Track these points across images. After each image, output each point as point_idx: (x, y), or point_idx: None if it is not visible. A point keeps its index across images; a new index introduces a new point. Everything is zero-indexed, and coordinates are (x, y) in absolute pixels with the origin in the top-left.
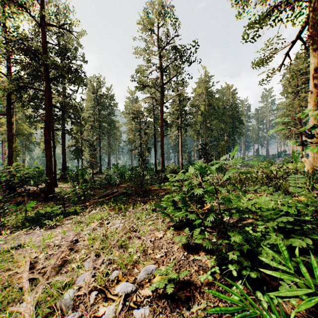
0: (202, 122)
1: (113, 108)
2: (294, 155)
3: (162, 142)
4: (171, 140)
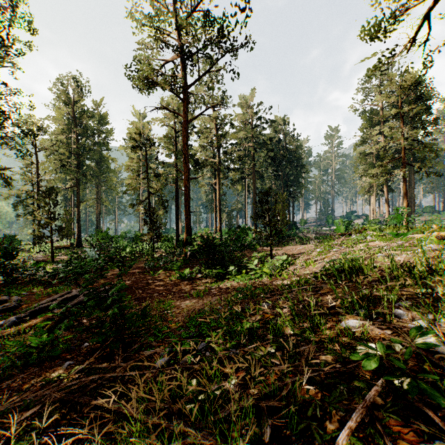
0: (251, 166)
1: (105, 136)
2: (398, 214)
3: (187, 190)
4: (203, 192)
